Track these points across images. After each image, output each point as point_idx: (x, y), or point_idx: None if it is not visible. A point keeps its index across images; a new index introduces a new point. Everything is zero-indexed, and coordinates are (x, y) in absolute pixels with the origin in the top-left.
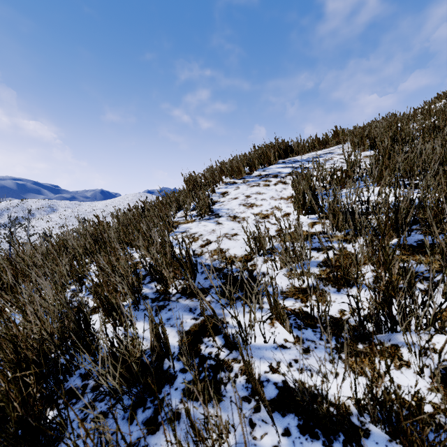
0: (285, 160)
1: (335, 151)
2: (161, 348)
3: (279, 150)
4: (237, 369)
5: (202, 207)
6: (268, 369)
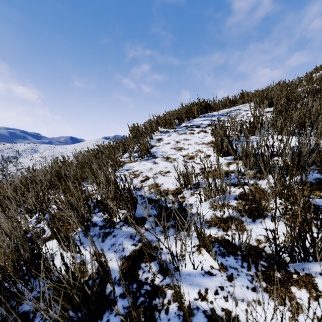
0: (205, 115)
1: (242, 108)
2: (104, 274)
3: (201, 107)
4: (169, 295)
5: (142, 150)
6: (197, 296)
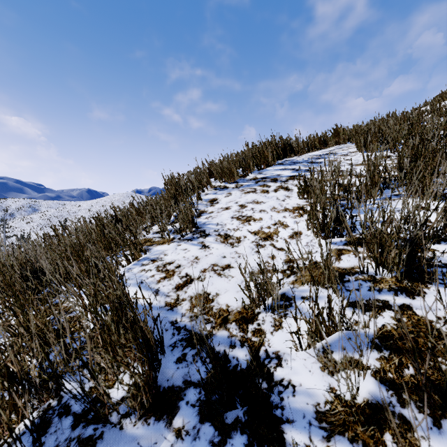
0: (282, 161)
1: (337, 151)
2: None
3: (277, 149)
4: None
5: (182, 222)
6: None
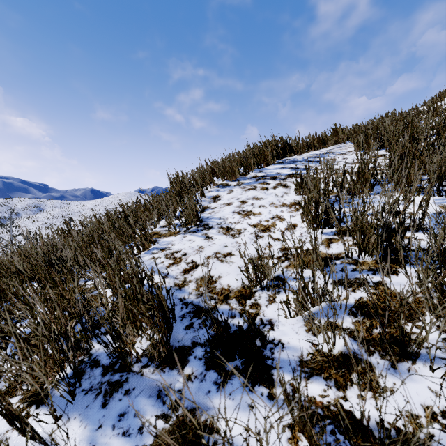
0: (282, 160)
1: (336, 150)
2: None
3: (277, 149)
4: None
5: (187, 216)
6: None
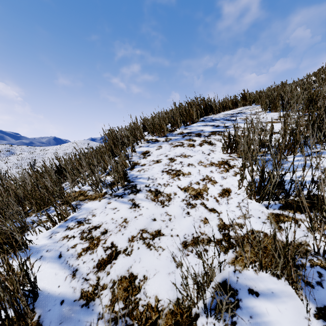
0: (202, 119)
1: (245, 111)
2: None
3: (200, 109)
4: None
5: (113, 178)
6: None
